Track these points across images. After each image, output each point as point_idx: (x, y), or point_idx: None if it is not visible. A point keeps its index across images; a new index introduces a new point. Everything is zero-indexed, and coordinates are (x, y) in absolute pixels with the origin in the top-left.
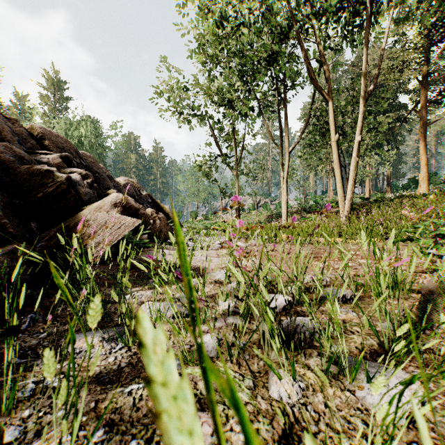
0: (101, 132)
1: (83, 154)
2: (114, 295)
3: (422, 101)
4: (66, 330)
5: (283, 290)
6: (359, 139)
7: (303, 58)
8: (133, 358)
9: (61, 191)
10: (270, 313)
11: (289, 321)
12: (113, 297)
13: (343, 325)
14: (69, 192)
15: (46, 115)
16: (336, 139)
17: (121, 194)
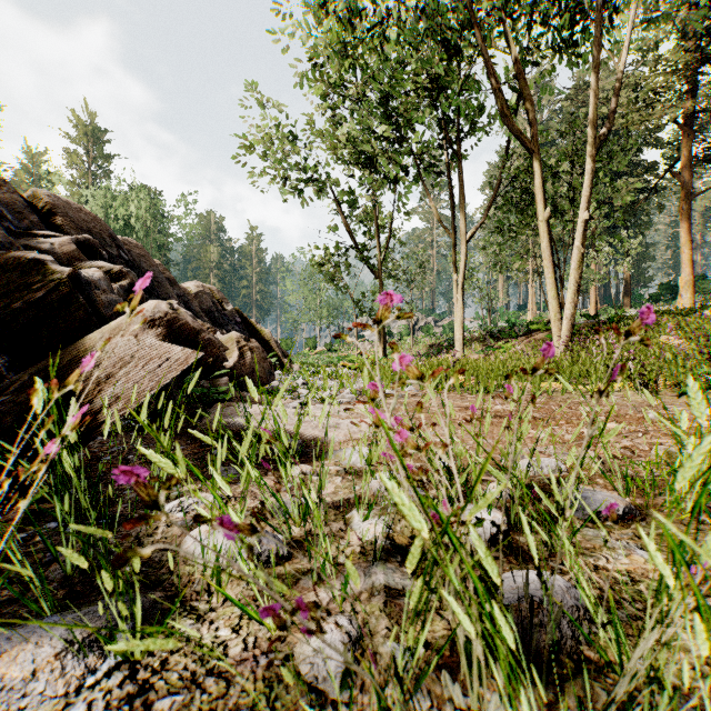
0: (163, 210)
1: (126, 242)
2: (72, 554)
3: (684, 158)
4: (7, 602)
5: (531, 545)
6: (585, 216)
7: (492, 83)
8: (133, 707)
9: (60, 298)
10: (502, 622)
11: (516, 587)
12: (72, 559)
13: (634, 590)
14: (76, 301)
15: (76, 183)
16: (546, 217)
17: (164, 302)
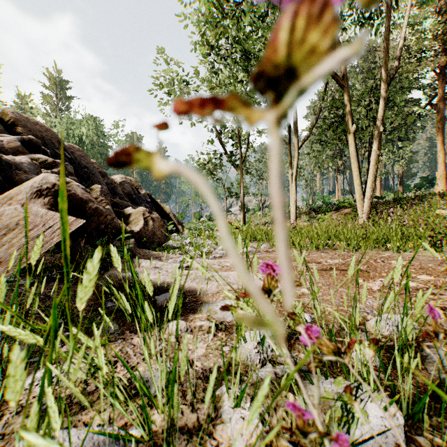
0: (103, 131)
1: (71, 147)
2: None
3: (439, 95)
4: None
5: None
6: (380, 130)
7: None
8: None
9: None
10: None
11: None
12: None
13: None
14: None
15: (49, 114)
16: (353, 130)
17: (53, 174)
